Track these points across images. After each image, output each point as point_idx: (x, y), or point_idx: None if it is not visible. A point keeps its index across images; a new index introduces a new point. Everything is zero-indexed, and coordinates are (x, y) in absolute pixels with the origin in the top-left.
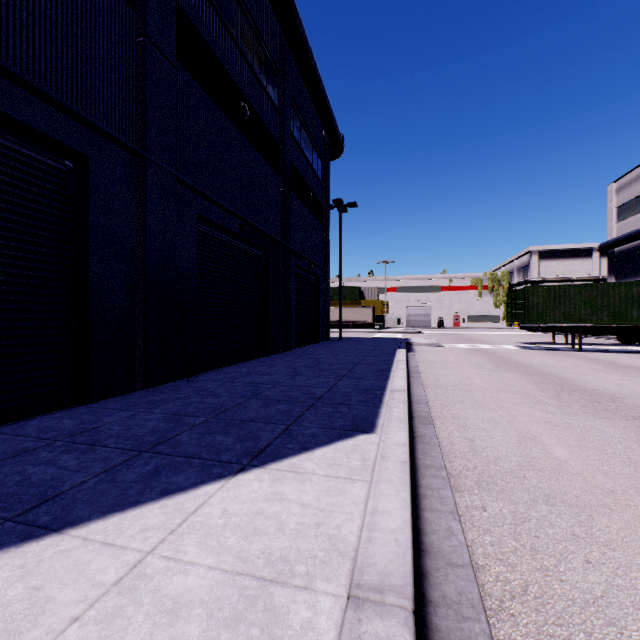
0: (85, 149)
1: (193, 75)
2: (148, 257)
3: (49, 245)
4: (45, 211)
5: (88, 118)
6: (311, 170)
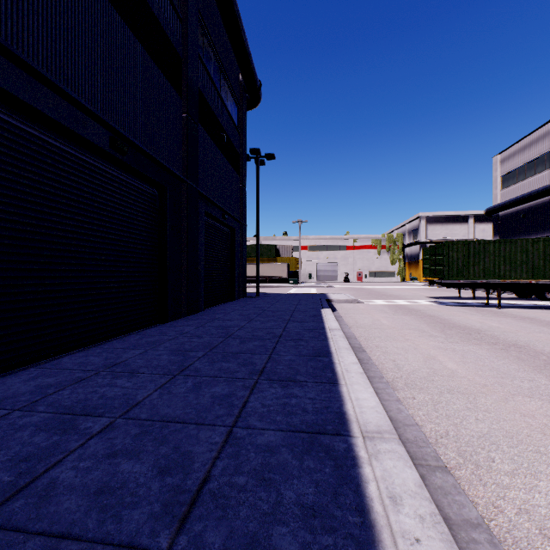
0: None
1: None
2: None
3: None
4: None
5: None
6: (225, 110)
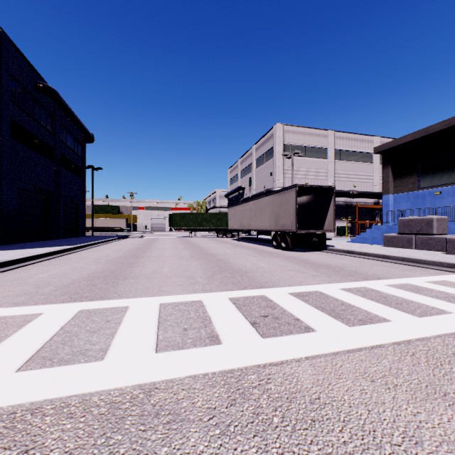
0: None
1: (15, 139)
2: (3, 205)
3: None
4: None
5: None
6: (73, 152)
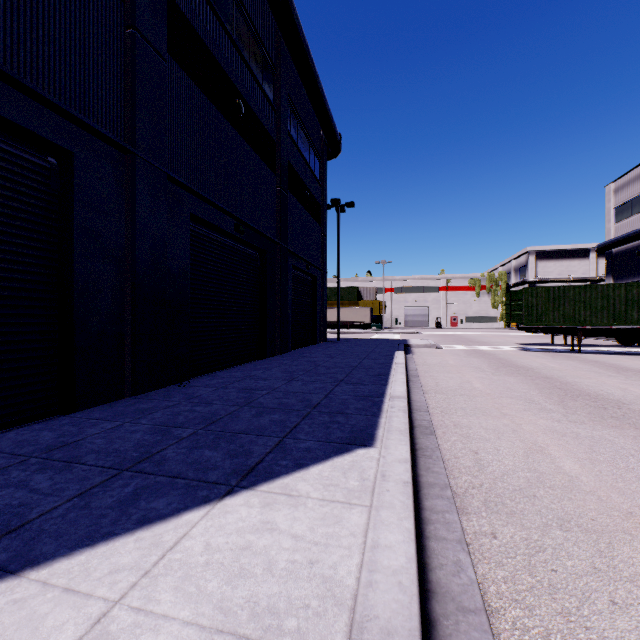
0: (69, 145)
1: (185, 70)
2: (137, 258)
3: (30, 246)
4: (26, 210)
5: (71, 112)
6: (308, 169)
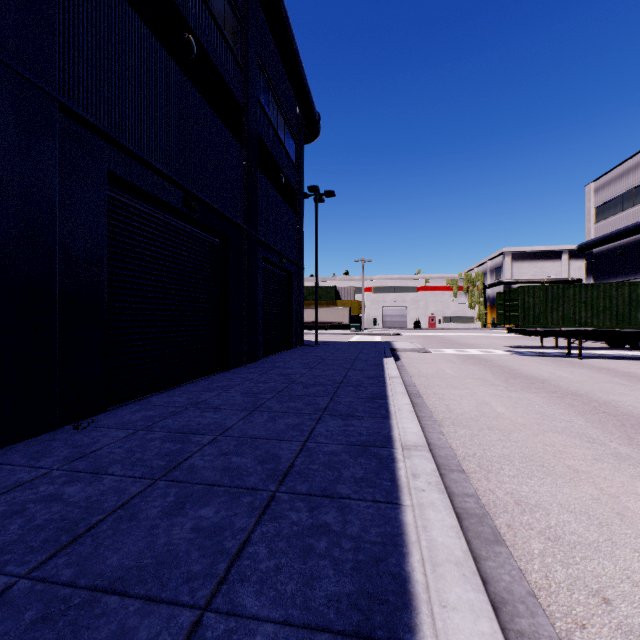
0: None
1: None
2: None
3: None
4: None
5: None
6: (283, 149)
